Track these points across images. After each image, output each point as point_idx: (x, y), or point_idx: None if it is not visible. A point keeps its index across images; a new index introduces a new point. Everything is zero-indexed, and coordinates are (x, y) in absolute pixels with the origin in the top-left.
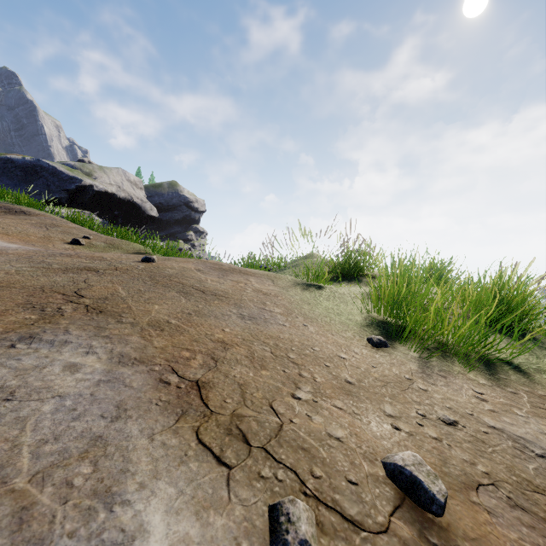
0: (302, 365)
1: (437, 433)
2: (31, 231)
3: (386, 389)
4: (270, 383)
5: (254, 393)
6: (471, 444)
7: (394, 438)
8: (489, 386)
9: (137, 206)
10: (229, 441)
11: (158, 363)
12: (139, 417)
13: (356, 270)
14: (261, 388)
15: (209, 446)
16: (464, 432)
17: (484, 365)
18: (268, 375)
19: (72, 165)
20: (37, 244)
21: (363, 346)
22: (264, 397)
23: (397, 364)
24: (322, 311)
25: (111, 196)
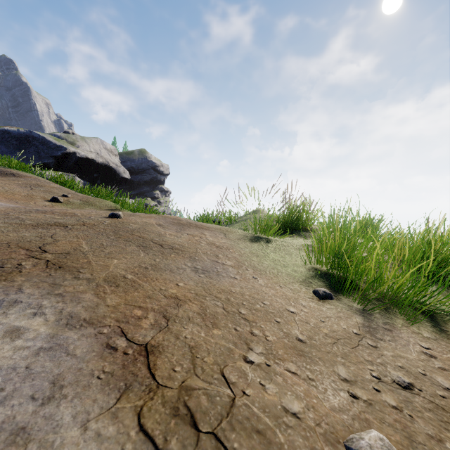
0: (253, 322)
1: (395, 401)
2: (16, 190)
3: (337, 347)
4: (221, 344)
5: (205, 358)
6: (432, 412)
7: (353, 409)
8: (433, 340)
9: (113, 170)
10: (174, 425)
11: (107, 325)
12: (75, 396)
13: (297, 224)
14: (212, 351)
15: (151, 435)
16: (422, 398)
17: (423, 316)
18: (219, 335)
19: (58, 135)
20: (20, 201)
21: (310, 299)
22: (215, 363)
23: (343, 318)
24: (270, 263)
25: (91, 161)
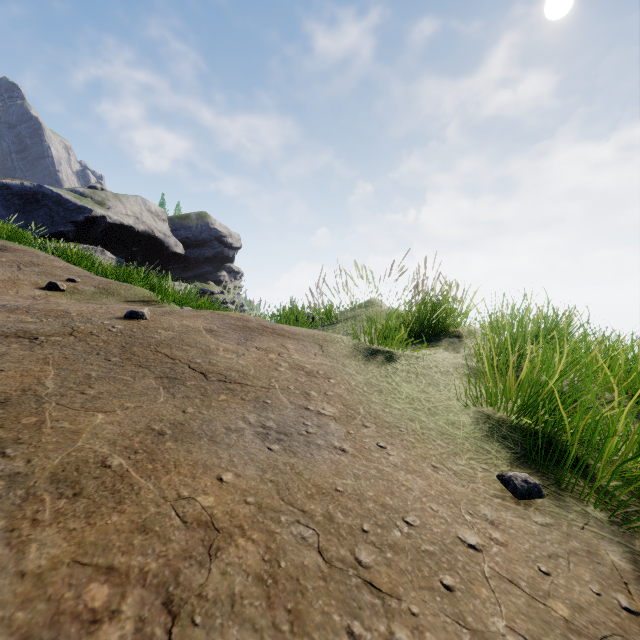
0: (392, 594)
1: None
2: None
3: None
4: None
5: None
6: None
7: None
8: None
9: (159, 242)
10: None
11: None
12: None
13: (436, 326)
14: None
15: None
16: None
17: None
18: None
19: (80, 192)
20: None
21: (499, 499)
22: None
23: (583, 555)
24: (405, 407)
25: (127, 229)
